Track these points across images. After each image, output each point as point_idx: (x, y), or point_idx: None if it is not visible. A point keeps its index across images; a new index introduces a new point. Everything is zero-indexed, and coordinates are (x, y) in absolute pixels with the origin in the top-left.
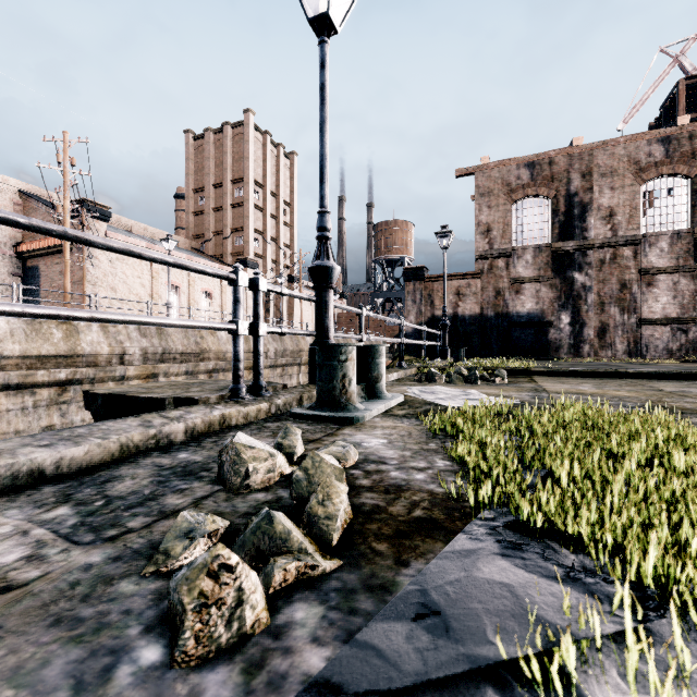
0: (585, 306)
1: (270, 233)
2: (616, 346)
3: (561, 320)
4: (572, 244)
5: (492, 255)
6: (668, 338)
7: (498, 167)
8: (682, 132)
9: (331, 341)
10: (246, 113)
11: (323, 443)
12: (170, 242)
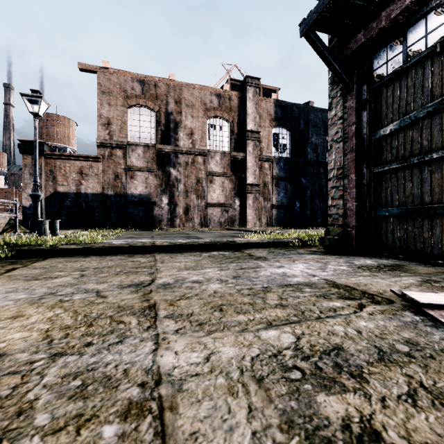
0: (177, 192)
1: None
2: (195, 220)
3: (162, 201)
4: (169, 147)
5: (112, 144)
6: (220, 215)
7: (117, 74)
8: (226, 94)
9: None
10: None
11: None
12: None
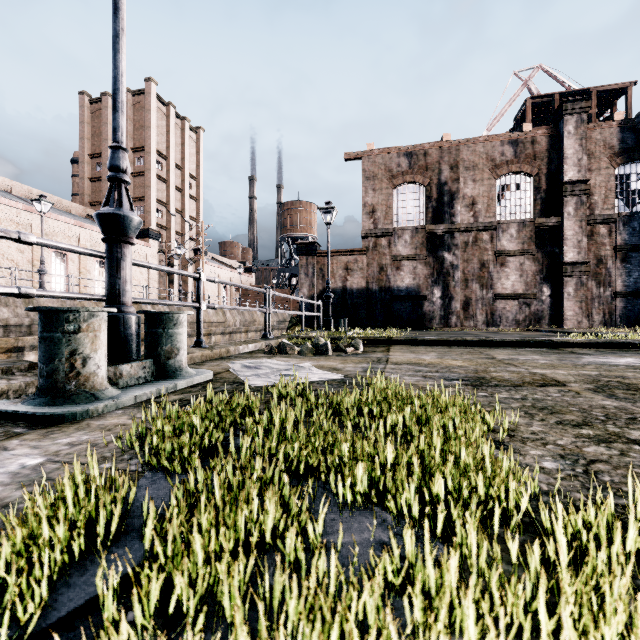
0: (453, 282)
1: (175, 205)
2: (477, 318)
3: (434, 294)
4: (442, 227)
5: (377, 234)
6: (516, 310)
7: (381, 154)
8: (526, 137)
9: (125, 307)
10: (148, 82)
11: None
12: (44, 203)
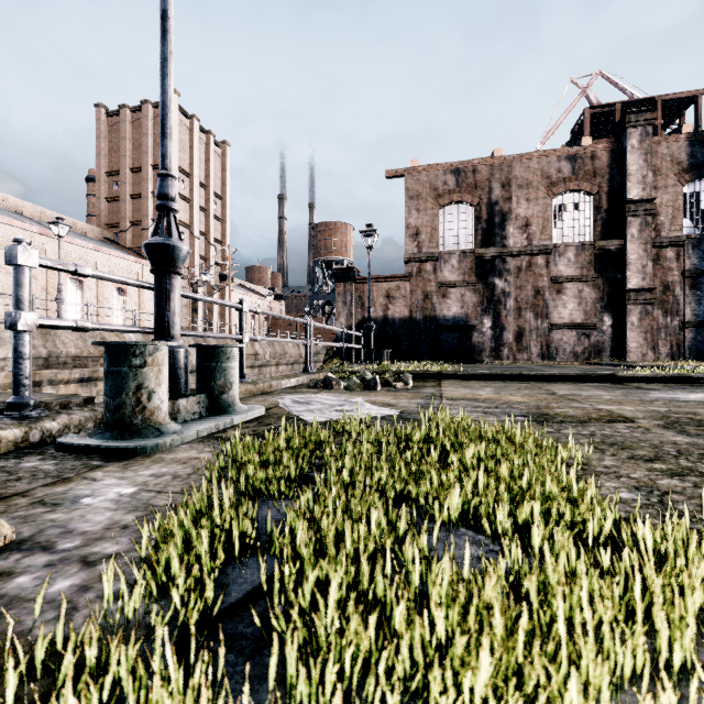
0: (504, 311)
1: (199, 227)
2: (532, 350)
3: (483, 324)
4: (493, 251)
5: (421, 258)
6: (574, 342)
7: (426, 171)
8: (585, 152)
9: (174, 340)
10: None
11: (13, 503)
12: (61, 226)
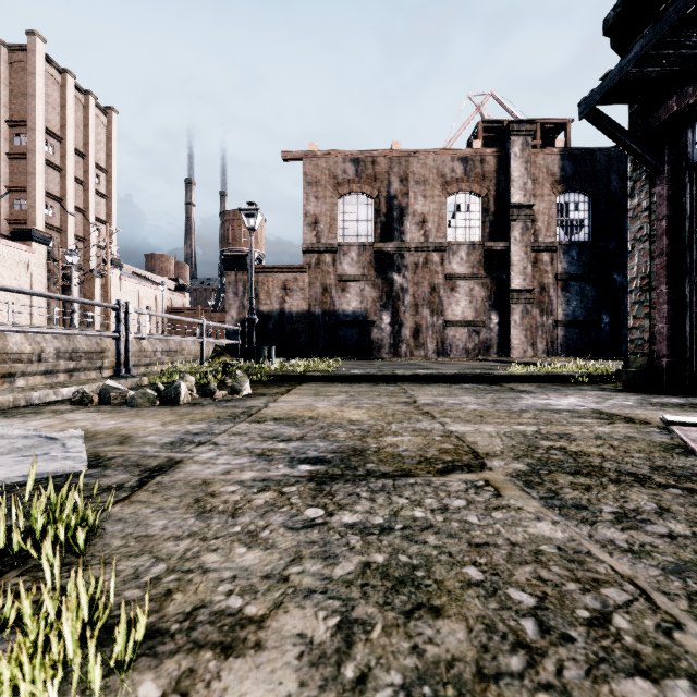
0: (403, 307)
1: (74, 201)
2: (428, 346)
3: (383, 320)
4: (392, 245)
5: (320, 249)
6: (466, 338)
7: (325, 156)
8: (476, 155)
9: None
10: (31, 36)
11: None
12: None
